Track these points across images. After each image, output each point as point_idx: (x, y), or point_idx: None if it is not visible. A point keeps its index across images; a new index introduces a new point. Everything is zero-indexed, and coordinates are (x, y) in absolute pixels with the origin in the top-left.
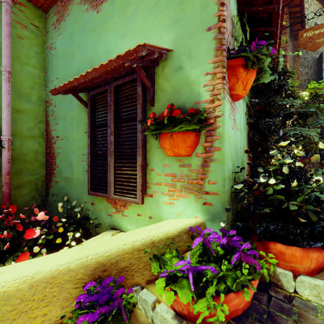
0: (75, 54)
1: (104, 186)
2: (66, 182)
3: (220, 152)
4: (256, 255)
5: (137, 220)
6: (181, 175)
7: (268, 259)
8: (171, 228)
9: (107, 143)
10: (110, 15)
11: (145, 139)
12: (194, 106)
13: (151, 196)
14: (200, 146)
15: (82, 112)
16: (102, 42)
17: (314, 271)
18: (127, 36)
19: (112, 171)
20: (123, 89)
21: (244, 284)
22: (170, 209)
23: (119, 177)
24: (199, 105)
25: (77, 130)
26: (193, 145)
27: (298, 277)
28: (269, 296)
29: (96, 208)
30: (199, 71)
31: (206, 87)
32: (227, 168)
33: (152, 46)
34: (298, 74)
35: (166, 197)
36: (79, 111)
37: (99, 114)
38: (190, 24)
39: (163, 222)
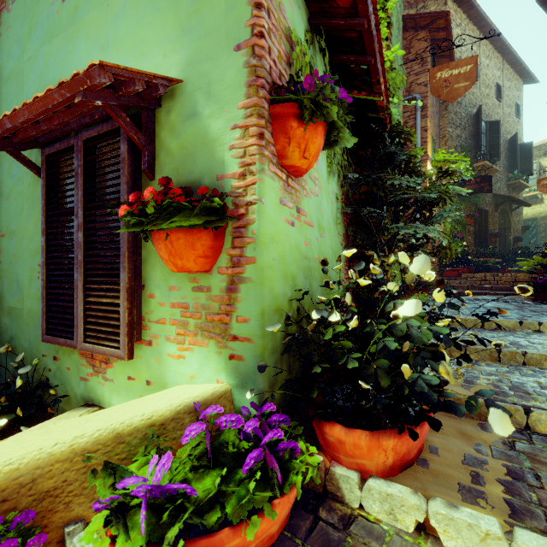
0: (26, 76)
1: (69, 326)
2: (10, 317)
3: (254, 266)
4: (296, 449)
5: (127, 388)
6: (196, 306)
7: (307, 458)
8: (163, 406)
9: (74, 246)
10: (83, 7)
11: (139, 240)
12: (216, 183)
13: (149, 343)
14: (224, 254)
15: (37, 186)
16: (71, 57)
17: (394, 469)
18: (111, 49)
19: (80, 299)
20: (100, 146)
21: (256, 507)
22: (179, 367)
23: (94, 309)
24: (223, 181)
25: (29, 219)
26: (210, 252)
27: (367, 482)
28: (315, 520)
29: (62, 366)
30: (223, 120)
31: (234, 151)
32: (269, 294)
33: (126, 70)
34: (446, 137)
35: (173, 346)
36: (33, 183)
37: (61, 191)
38: (210, 35)
39: (162, 392)
